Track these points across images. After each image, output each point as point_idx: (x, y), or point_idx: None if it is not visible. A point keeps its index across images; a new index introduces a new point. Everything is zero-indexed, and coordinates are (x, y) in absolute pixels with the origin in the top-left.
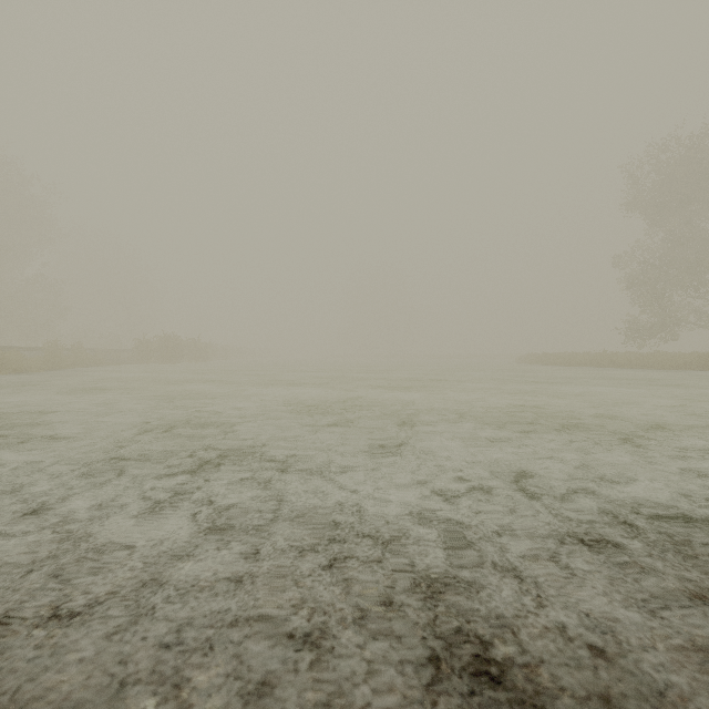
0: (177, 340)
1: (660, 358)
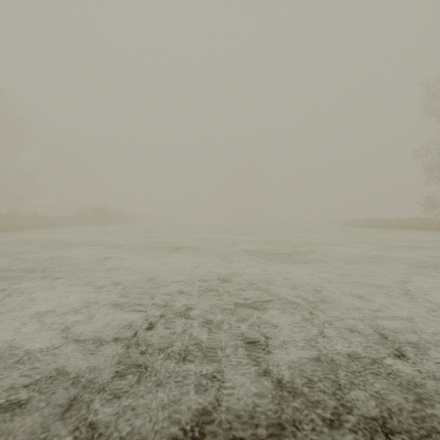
0: (106, 210)
1: None
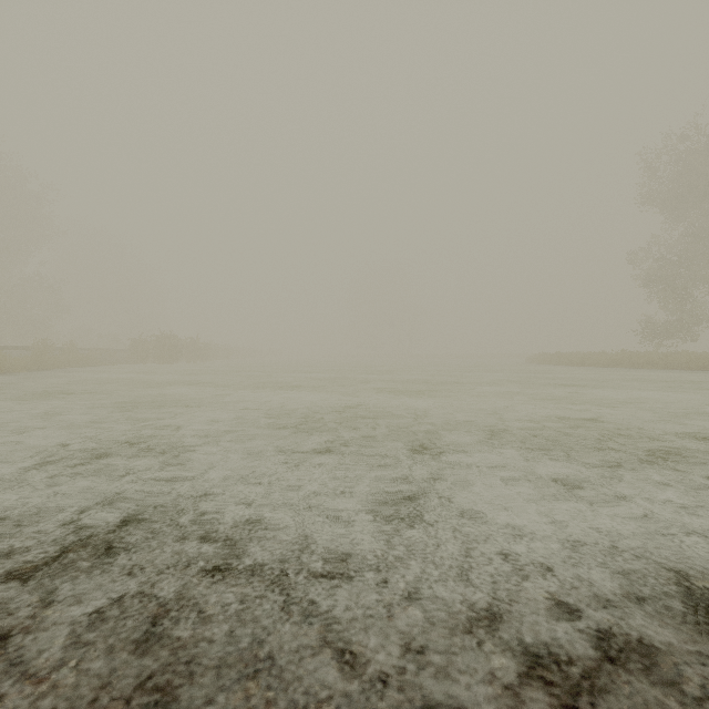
0: (175, 339)
1: (686, 358)
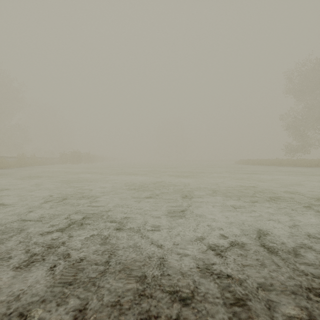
0: (79, 153)
1: (303, 161)
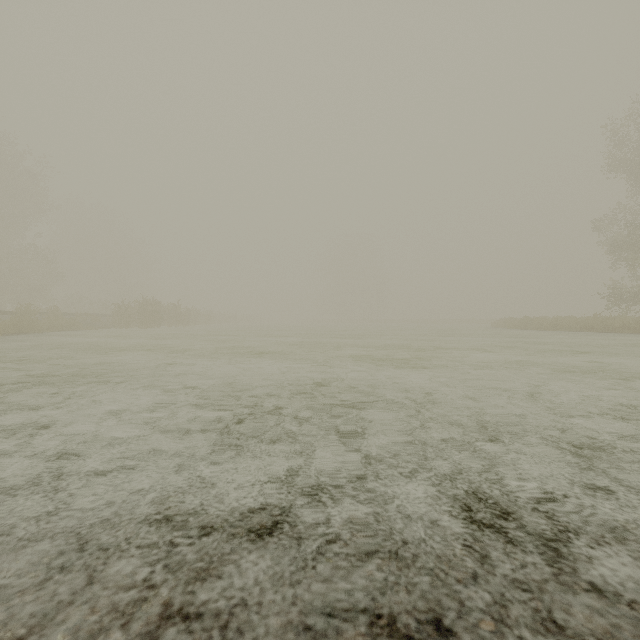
0: (156, 305)
1: None
